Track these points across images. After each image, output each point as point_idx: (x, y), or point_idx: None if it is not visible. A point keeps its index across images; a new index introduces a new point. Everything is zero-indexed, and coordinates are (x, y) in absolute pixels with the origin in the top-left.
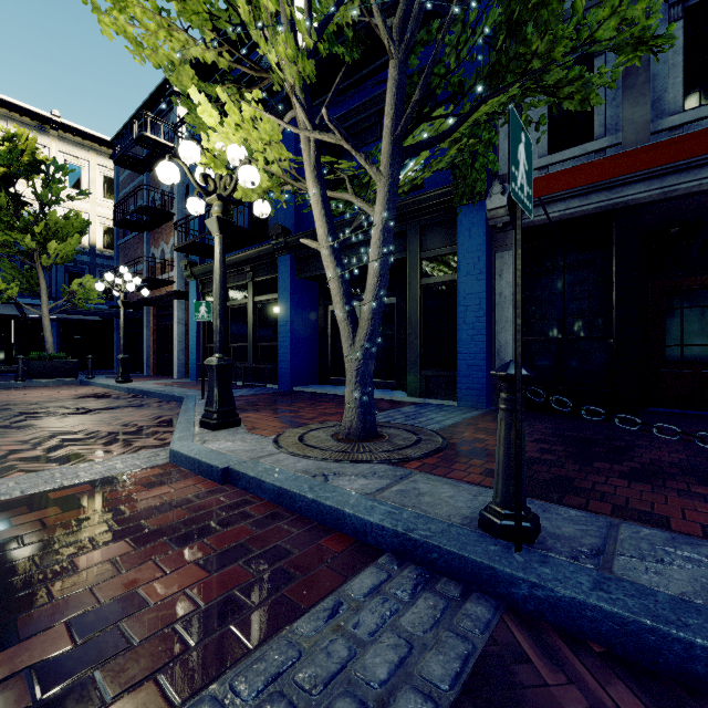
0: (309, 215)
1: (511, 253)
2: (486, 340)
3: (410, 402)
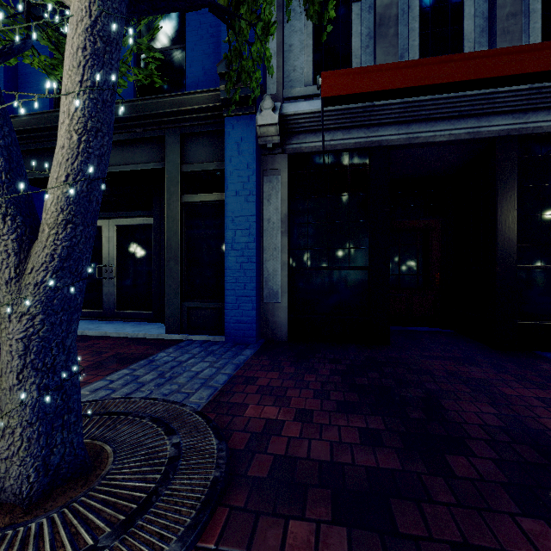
0: (29, 97)
1: (279, 178)
2: (256, 268)
3: (170, 339)
